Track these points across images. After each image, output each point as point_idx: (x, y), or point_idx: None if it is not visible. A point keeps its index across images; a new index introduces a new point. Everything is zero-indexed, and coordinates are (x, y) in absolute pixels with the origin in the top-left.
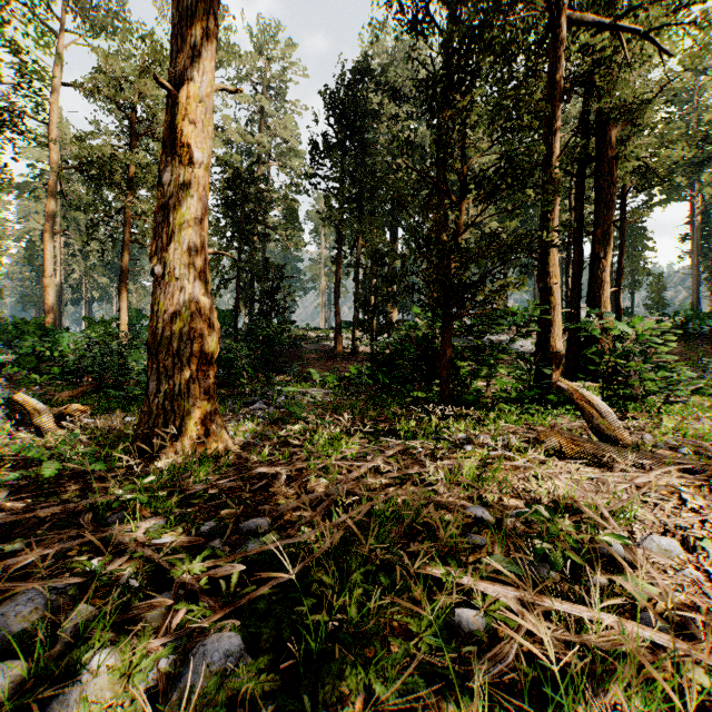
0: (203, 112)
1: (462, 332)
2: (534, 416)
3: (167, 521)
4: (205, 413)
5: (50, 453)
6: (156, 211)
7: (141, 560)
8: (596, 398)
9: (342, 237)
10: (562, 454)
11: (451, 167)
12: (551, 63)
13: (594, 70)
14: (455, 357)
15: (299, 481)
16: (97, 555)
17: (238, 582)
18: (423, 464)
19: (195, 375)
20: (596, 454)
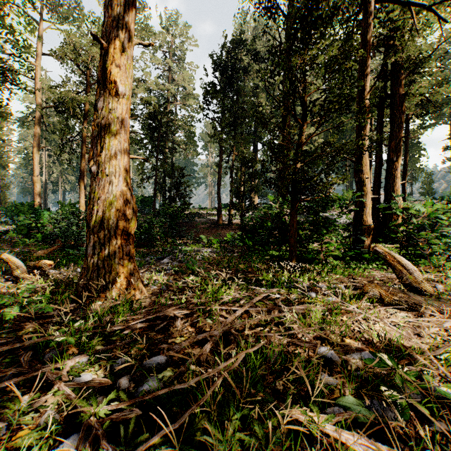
0: (125, 59)
1: (304, 211)
2: (355, 270)
3: (89, 358)
4: (126, 269)
5: (13, 300)
6: (92, 128)
7: (62, 396)
8: (404, 259)
9: (222, 149)
10: (381, 301)
11: (297, 97)
12: (363, 29)
13: (389, 37)
14: (299, 228)
15: (191, 322)
16: (30, 390)
17: (137, 420)
18: (281, 309)
19: (119, 242)
20: (408, 301)
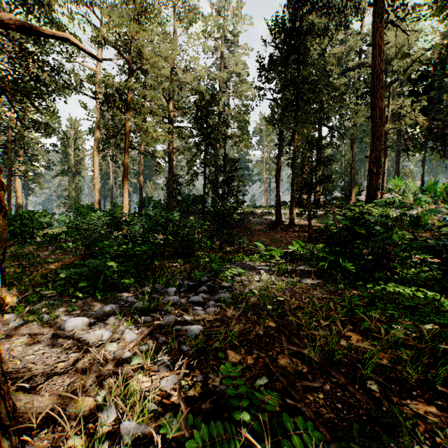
0: None
1: None
2: None
3: None
4: None
5: None
6: None
7: None
8: None
9: (281, 135)
10: None
11: None
12: None
13: None
14: None
15: None
16: None
17: None
18: None
19: None
20: None
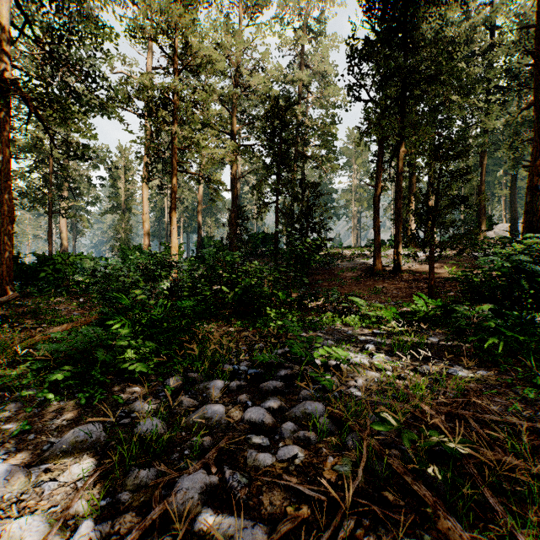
0: None
1: None
2: None
3: None
4: None
5: None
6: None
7: None
8: None
9: (381, 148)
10: None
11: None
12: None
13: None
14: None
15: None
16: None
17: None
18: None
19: None
20: None
